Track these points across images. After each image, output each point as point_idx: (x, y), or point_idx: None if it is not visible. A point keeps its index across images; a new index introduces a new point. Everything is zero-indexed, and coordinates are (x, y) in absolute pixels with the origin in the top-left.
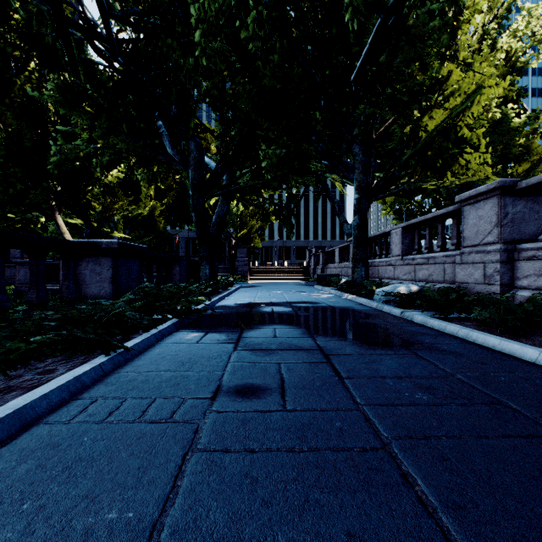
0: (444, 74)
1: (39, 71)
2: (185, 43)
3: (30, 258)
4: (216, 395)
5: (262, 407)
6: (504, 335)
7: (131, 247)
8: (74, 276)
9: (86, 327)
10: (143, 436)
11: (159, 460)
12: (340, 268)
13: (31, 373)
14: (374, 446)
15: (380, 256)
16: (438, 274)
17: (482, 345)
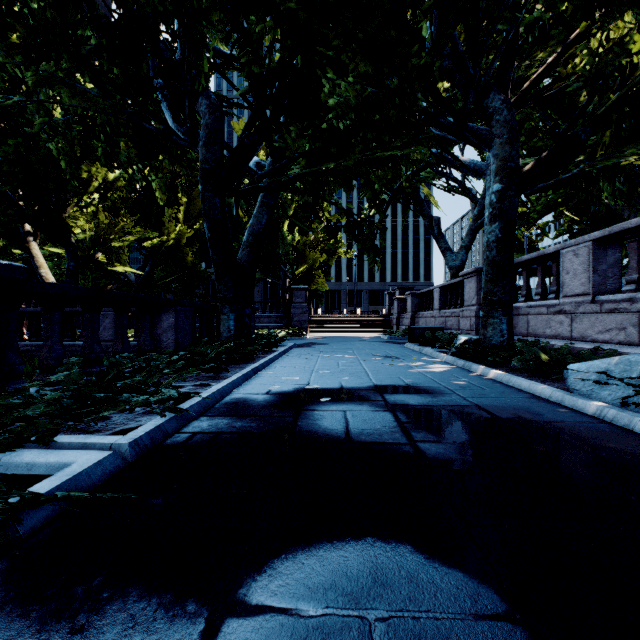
0: None
1: None
2: None
3: None
4: None
5: None
6: None
7: None
8: None
9: None
10: None
11: None
12: (444, 318)
13: None
14: None
15: (527, 297)
16: None
17: None
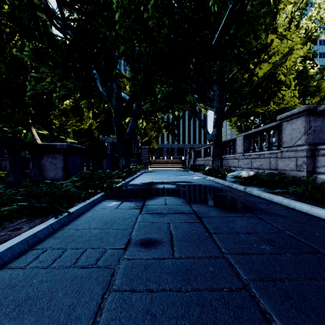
0: (269, 41)
1: (20, 39)
2: (109, 22)
3: (10, 154)
4: (127, 246)
5: (158, 256)
6: (311, 203)
7: (75, 148)
8: (38, 166)
9: (43, 199)
10: (75, 279)
11: (85, 298)
12: (205, 161)
13: (5, 230)
14: (238, 287)
15: (229, 153)
16: (266, 164)
17: (298, 210)
